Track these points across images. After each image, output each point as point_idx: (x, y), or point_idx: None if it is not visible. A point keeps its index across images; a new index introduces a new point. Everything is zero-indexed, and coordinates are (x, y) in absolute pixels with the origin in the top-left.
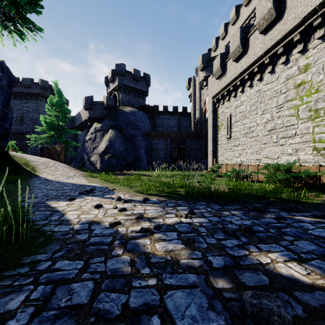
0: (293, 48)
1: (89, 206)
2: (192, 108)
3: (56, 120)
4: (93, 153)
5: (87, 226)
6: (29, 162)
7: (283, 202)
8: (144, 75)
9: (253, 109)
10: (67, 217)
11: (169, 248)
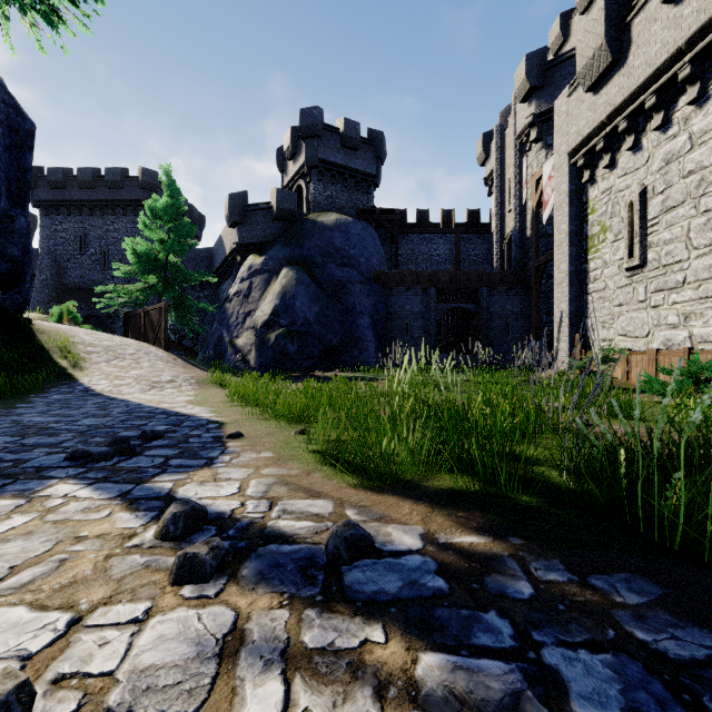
0: None
1: None
2: (494, 211)
3: (161, 250)
4: (244, 327)
5: None
6: (75, 346)
7: None
8: (370, 136)
9: None
10: None
11: None
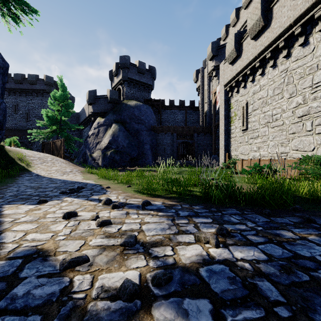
0: None
1: (58, 214)
2: (200, 102)
3: (58, 114)
4: (96, 149)
5: (14, 267)
6: (25, 157)
7: None
8: (149, 68)
9: (276, 93)
10: (2, 238)
11: None
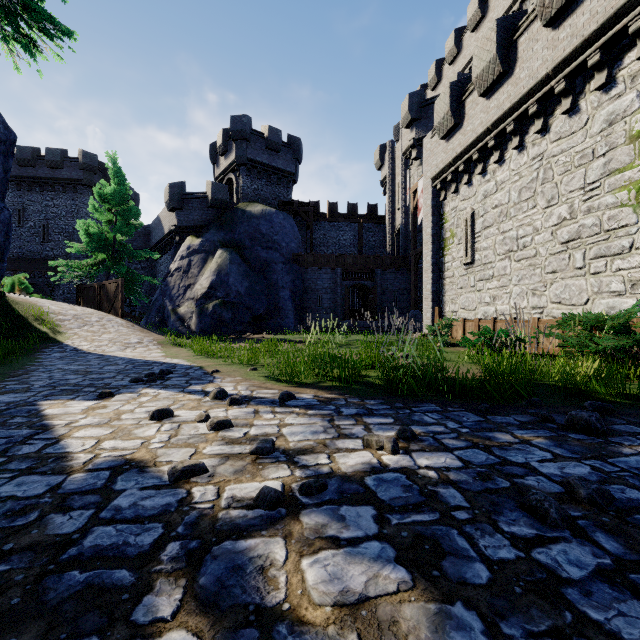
0: (625, 51)
1: (140, 413)
2: (387, 207)
3: (109, 231)
4: (185, 298)
5: (102, 480)
6: (47, 315)
7: (636, 406)
8: (289, 141)
9: (525, 198)
10: (64, 447)
11: (352, 586)
